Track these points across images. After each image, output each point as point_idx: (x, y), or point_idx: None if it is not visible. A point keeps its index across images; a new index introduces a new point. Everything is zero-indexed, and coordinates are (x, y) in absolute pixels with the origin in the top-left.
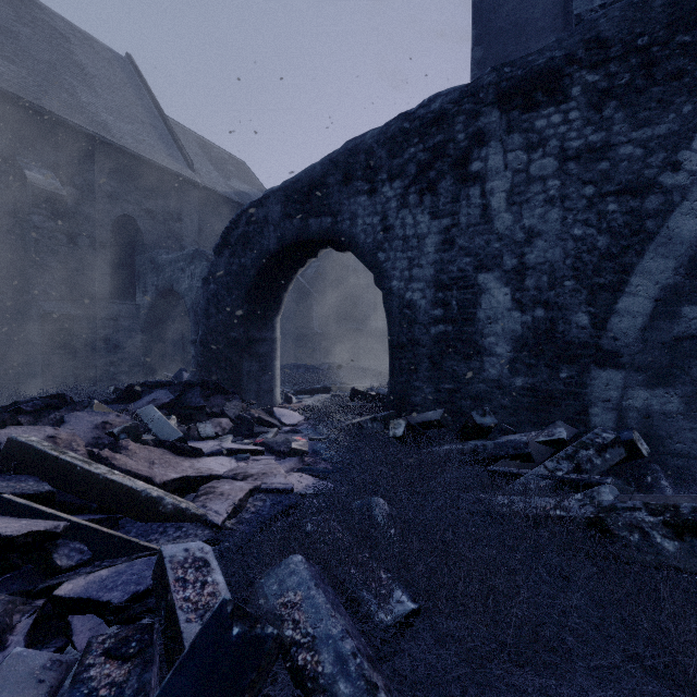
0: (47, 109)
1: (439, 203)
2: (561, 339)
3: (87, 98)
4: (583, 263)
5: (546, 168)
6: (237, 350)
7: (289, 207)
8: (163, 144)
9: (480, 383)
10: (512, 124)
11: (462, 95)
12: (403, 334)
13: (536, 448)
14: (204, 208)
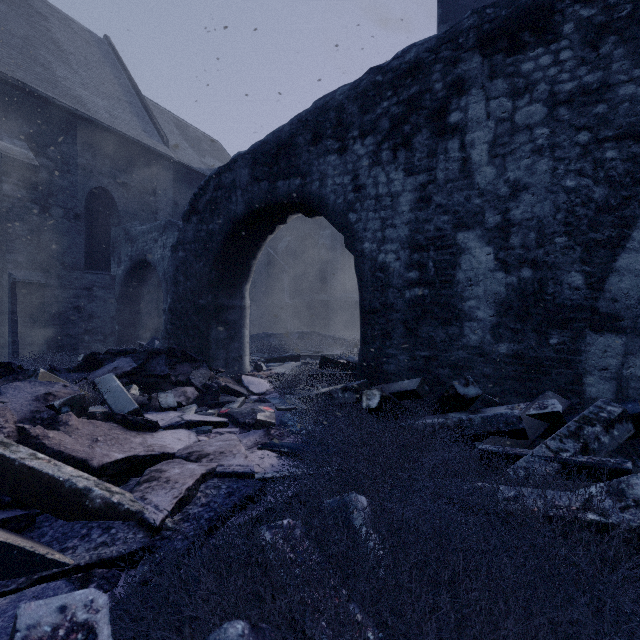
0: (19, 80)
1: (414, 158)
2: (551, 301)
3: (63, 73)
4: (576, 217)
5: (533, 115)
6: (205, 317)
7: (256, 170)
8: (139, 120)
9: (460, 350)
10: (495, 69)
11: (439, 42)
12: (375, 299)
13: (527, 422)
14: (178, 183)
